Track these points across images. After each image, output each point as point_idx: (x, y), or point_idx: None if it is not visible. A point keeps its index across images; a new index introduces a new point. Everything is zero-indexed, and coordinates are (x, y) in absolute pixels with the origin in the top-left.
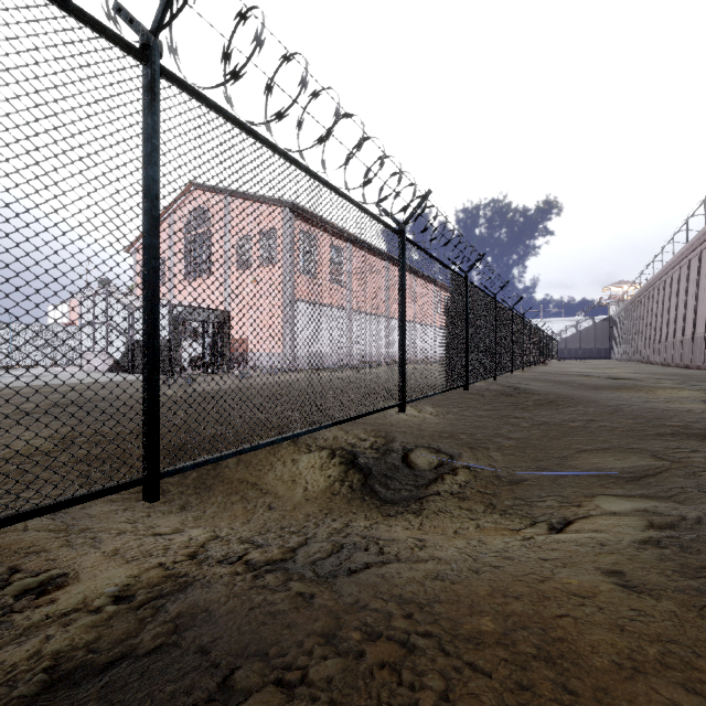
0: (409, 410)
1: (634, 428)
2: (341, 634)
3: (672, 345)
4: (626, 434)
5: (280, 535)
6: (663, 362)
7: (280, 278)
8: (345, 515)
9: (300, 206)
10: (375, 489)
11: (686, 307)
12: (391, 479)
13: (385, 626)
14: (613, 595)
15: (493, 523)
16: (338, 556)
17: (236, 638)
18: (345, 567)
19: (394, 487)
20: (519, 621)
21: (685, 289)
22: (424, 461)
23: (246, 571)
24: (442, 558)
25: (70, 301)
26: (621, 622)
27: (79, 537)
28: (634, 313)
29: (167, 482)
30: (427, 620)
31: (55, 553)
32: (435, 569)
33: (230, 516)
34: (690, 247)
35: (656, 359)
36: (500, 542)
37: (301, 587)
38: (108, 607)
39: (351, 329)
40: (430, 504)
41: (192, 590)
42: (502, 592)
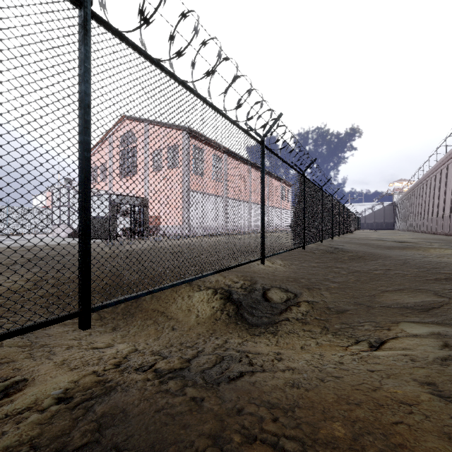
0: (266, 263)
1: (419, 275)
2: (224, 437)
3: (436, 220)
4: (413, 278)
5: (180, 349)
6: (430, 231)
7: (179, 169)
8: (224, 335)
9: (194, 130)
10: (244, 316)
11: (445, 195)
12: (255, 309)
13: (258, 429)
14: (433, 404)
15: (328, 341)
16: (220, 366)
17: (144, 437)
18: (226, 375)
19: (257, 314)
20: (363, 427)
21: (445, 184)
22: (277, 297)
23: (154, 378)
24: (295, 369)
25: (46, 192)
26: (447, 431)
27: (39, 351)
28: (410, 200)
29: (104, 311)
30: (291, 424)
31: (20, 363)
32: (291, 378)
33: (145, 335)
34: (448, 156)
35: (425, 229)
36: (336, 356)
37: (194, 392)
38: (52, 407)
39: (226, 210)
40: (283, 327)
41: (114, 394)
42: (345, 400)
